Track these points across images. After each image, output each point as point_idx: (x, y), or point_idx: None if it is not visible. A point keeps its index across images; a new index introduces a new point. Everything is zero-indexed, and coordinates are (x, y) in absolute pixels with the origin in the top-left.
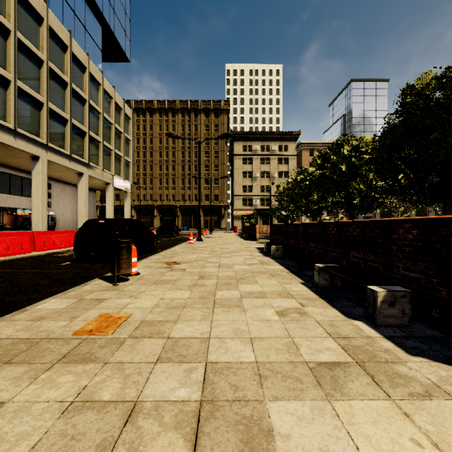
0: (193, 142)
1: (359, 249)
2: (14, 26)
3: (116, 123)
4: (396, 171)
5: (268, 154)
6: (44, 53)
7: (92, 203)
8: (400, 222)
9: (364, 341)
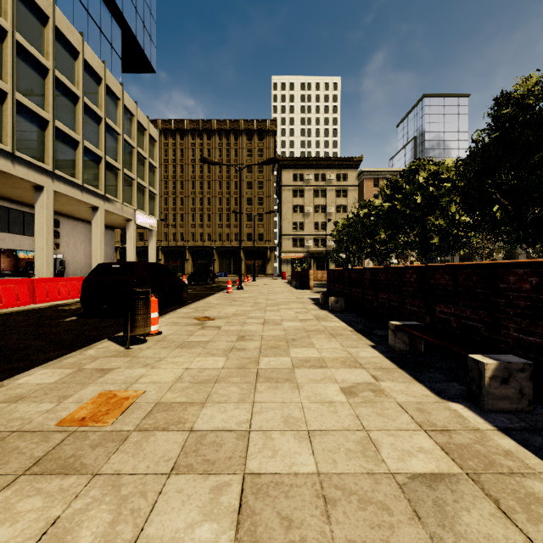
0: (232, 170)
1: (450, 302)
2: (12, 26)
3: (139, 147)
4: (489, 201)
5: (323, 184)
6: (49, 59)
7: (109, 244)
8: (510, 267)
9: (471, 437)
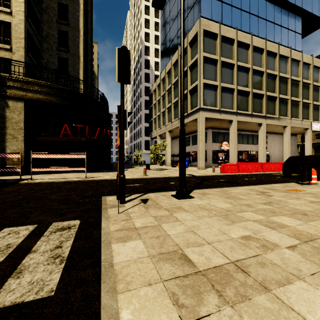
0: None
1: None
2: (251, 65)
3: (314, 81)
4: None
5: None
6: (264, 67)
7: (293, 144)
8: None
9: None
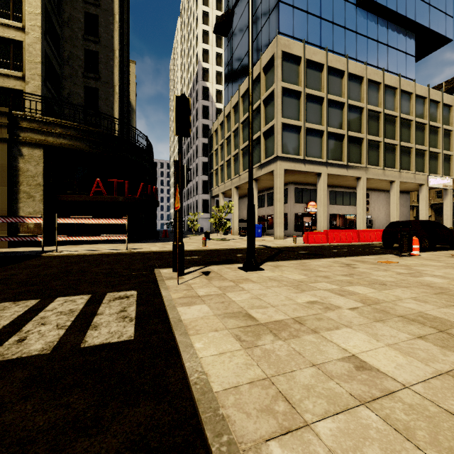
0: None
1: None
2: (346, 98)
3: (431, 121)
4: None
5: None
6: (363, 102)
7: (404, 205)
8: None
9: None
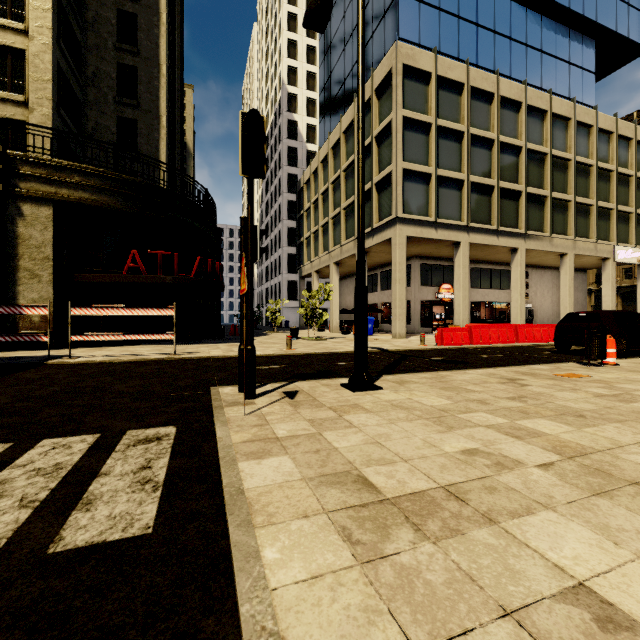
0: None
1: None
2: (497, 133)
3: (620, 166)
4: None
5: None
6: (522, 138)
7: (580, 289)
8: None
9: None
